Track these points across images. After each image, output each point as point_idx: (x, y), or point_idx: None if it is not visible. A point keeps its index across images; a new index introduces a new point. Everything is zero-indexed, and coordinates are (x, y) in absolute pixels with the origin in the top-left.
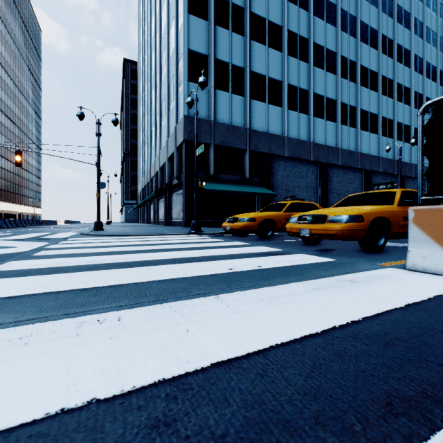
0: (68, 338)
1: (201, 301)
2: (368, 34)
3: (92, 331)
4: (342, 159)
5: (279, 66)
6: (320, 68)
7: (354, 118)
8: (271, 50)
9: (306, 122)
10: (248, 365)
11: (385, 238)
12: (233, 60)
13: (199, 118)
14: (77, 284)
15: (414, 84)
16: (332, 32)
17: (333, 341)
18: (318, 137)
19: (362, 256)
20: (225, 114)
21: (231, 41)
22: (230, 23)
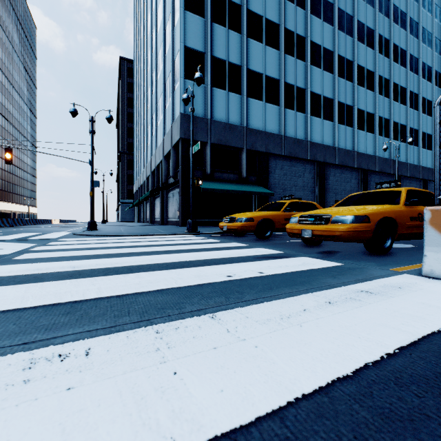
0: (9, 388)
1: (194, 322)
2: (365, 34)
3: (46, 376)
4: (339, 158)
5: (277, 64)
6: (317, 66)
7: (350, 117)
8: (268, 48)
9: (303, 120)
10: (260, 440)
11: (391, 239)
12: (230, 58)
13: (195, 115)
14: (49, 297)
15: (410, 84)
16: (329, 31)
17: (372, 390)
18: (315, 136)
19: (369, 259)
20: (222, 112)
21: (228, 38)
22: (227, 21)
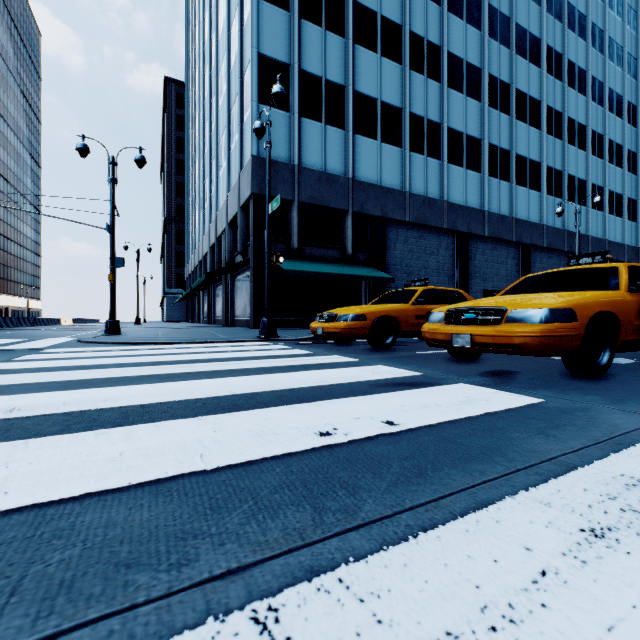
0: None
1: None
2: (527, 44)
3: None
4: (489, 227)
5: (398, 85)
6: (457, 90)
7: (506, 166)
8: (386, 60)
9: (437, 171)
10: None
11: (610, 351)
12: (328, 73)
13: (275, 160)
14: None
15: (592, 120)
16: (475, 39)
17: None
18: (455, 194)
19: (582, 388)
20: (316, 156)
21: (325, 44)
22: (324, 17)
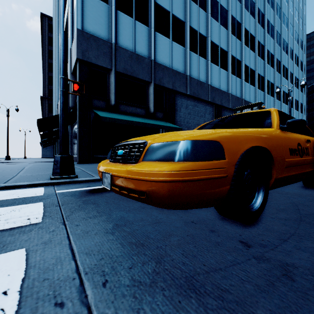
0: None
1: None
2: (249, 4)
3: None
4: (231, 103)
5: (182, 6)
6: (215, 19)
7: (239, 70)
8: None
9: (204, 65)
10: None
11: None
12: None
13: (96, 36)
14: None
15: (276, 53)
16: None
17: None
18: (214, 81)
19: None
20: (129, 40)
21: None
22: None
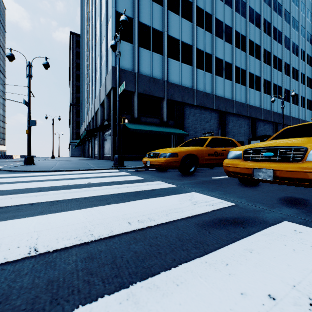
0: None
1: None
2: (254, 17)
3: None
4: (236, 109)
5: (190, 33)
6: (220, 38)
7: (244, 78)
8: (184, 20)
9: (210, 79)
10: None
11: None
12: (153, 24)
13: (125, 69)
14: None
15: (284, 57)
16: (229, 12)
17: None
18: (219, 91)
19: None
20: (147, 68)
21: (152, 8)
22: None
